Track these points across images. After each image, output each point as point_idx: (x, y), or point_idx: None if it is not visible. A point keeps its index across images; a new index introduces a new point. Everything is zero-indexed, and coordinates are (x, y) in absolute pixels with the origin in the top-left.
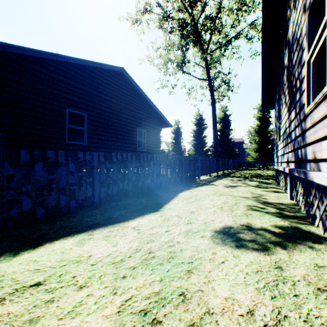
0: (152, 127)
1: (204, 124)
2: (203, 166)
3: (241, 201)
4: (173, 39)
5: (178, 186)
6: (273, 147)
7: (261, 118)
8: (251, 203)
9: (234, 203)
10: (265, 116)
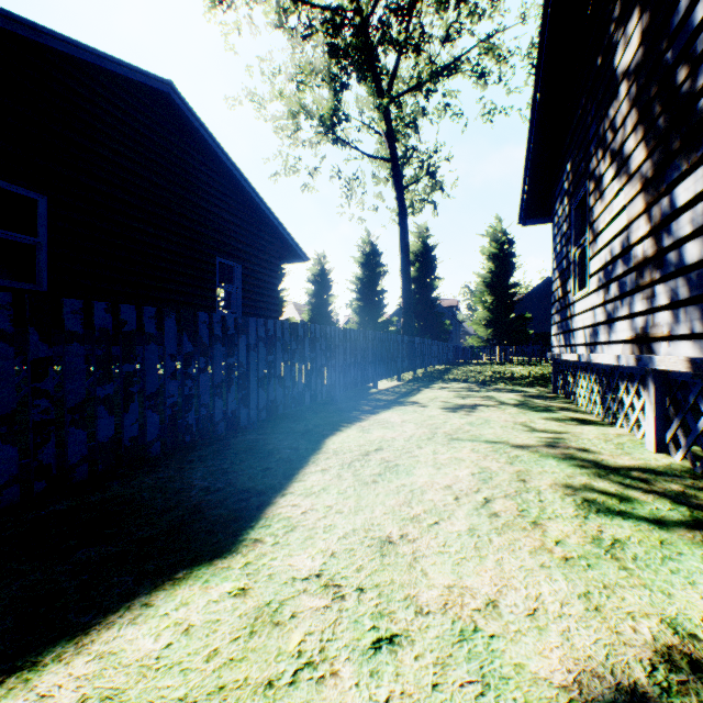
0: (257, 259)
1: (381, 264)
2: (384, 355)
3: (530, 464)
4: (313, 57)
5: (324, 410)
6: (520, 317)
7: (497, 256)
8: (566, 475)
9: (515, 475)
10: (505, 253)
